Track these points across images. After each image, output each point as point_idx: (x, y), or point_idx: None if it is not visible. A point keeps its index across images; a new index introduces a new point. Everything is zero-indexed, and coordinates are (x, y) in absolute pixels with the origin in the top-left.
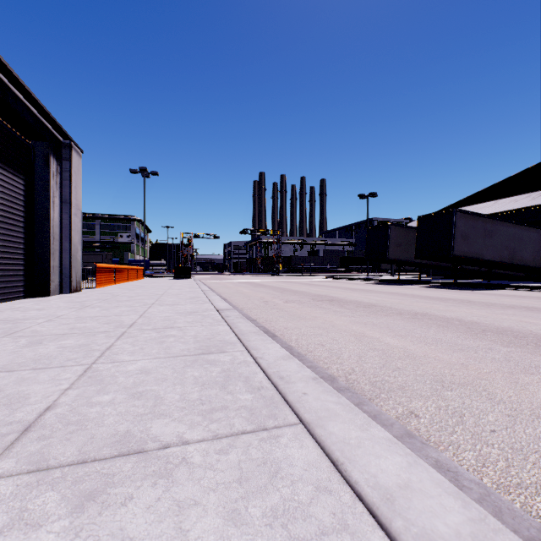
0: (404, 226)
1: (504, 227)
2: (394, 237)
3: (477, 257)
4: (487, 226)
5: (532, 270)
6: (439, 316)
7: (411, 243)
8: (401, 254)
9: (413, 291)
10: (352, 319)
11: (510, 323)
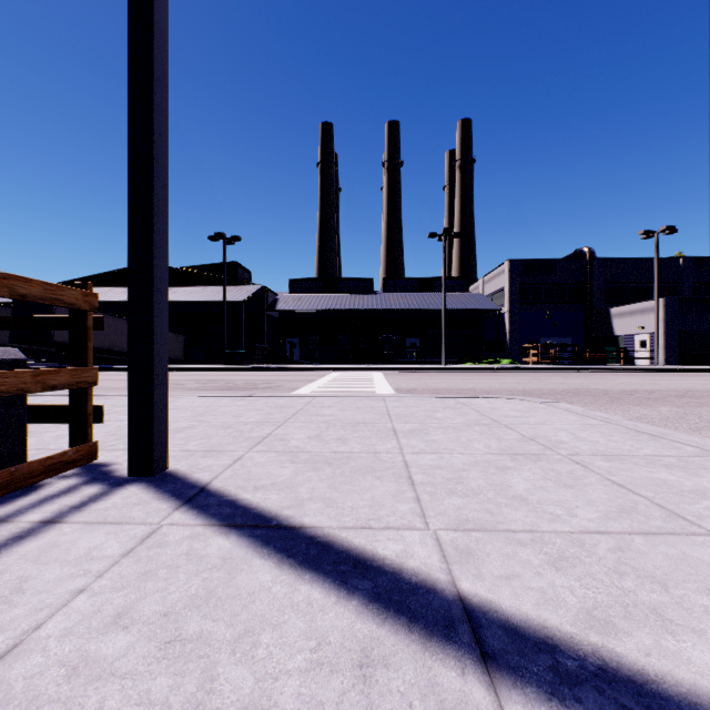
0: None
1: (105, 319)
2: None
3: None
4: None
5: None
6: None
7: None
8: None
9: None
10: None
11: None
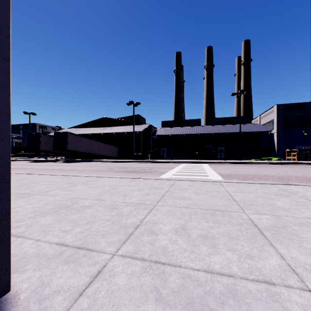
0: (49, 135)
1: (87, 140)
2: (43, 139)
3: (77, 150)
4: (81, 139)
5: (97, 155)
6: (46, 168)
7: (52, 143)
8: (48, 148)
9: (49, 164)
10: (15, 171)
11: (63, 168)
